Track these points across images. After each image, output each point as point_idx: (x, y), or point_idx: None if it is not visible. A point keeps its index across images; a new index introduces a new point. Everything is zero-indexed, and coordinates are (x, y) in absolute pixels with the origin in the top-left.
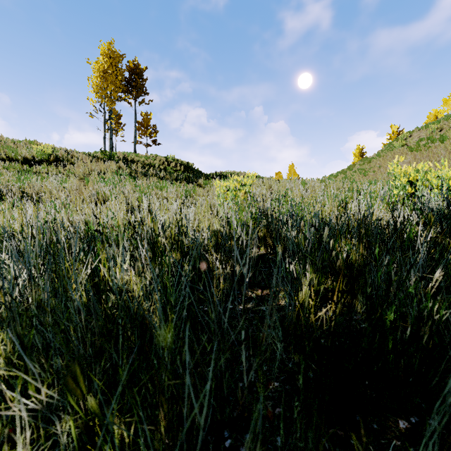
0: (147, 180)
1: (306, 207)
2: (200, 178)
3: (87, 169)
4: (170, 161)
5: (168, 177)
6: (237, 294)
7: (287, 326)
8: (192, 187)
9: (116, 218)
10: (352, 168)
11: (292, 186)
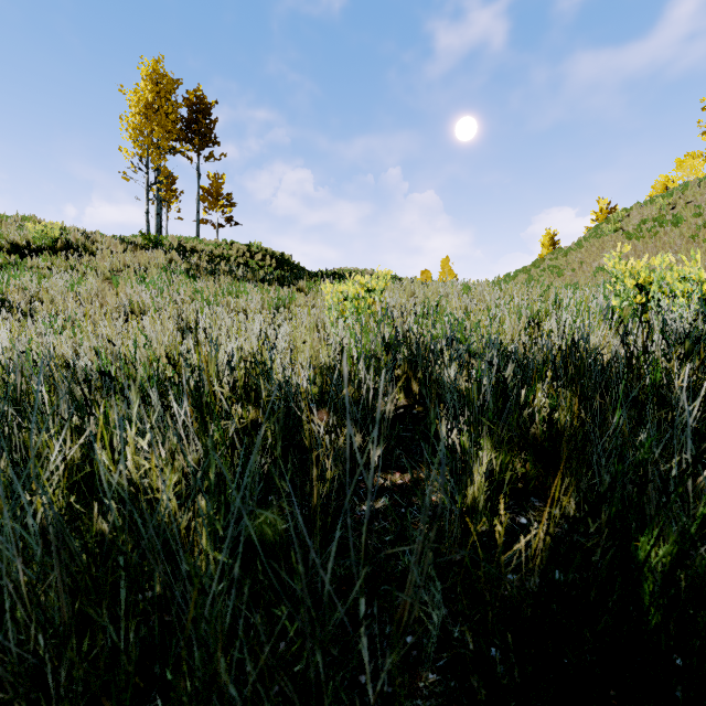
0: (215, 282)
1: (474, 327)
2: (301, 279)
3: (117, 263)
4: (254, 251)
5: (250, 277)
6: (359, 481)
7: (448, 549)
8: (288, 292)
9: (157, 345)
10: (539, 264)
11: (447, 292)
